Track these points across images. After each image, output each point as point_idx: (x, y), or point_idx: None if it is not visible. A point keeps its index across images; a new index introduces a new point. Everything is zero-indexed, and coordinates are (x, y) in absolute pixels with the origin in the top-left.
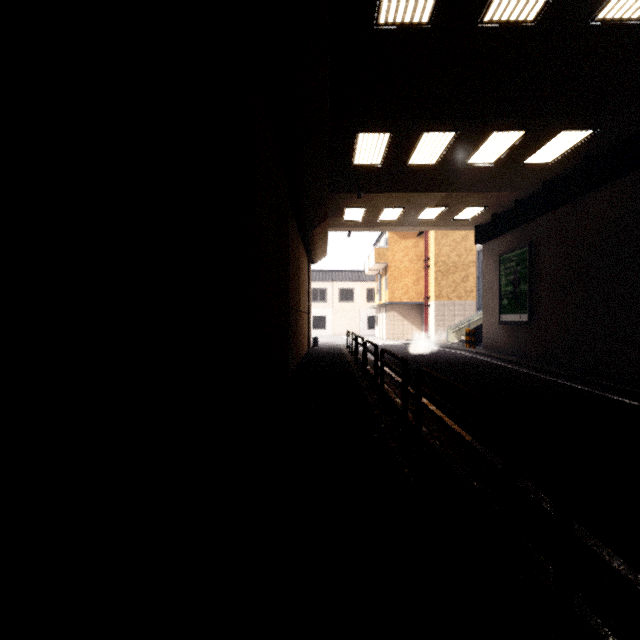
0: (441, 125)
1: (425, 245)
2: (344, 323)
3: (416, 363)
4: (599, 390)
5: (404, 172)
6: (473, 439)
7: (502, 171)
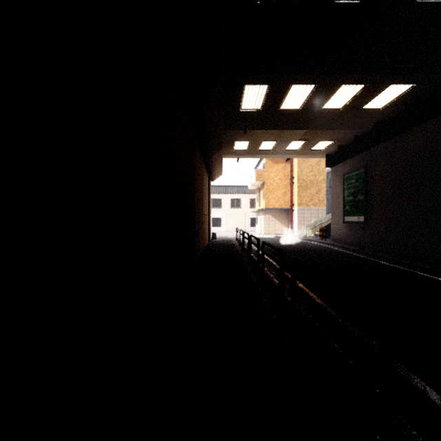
0: (305, 79)
1: (290, 168)
2: (234, 222)
3: (285, 251)
4: (419, 271)
5: (277, 115)
6: (333, 310)
7: (347, 114)
